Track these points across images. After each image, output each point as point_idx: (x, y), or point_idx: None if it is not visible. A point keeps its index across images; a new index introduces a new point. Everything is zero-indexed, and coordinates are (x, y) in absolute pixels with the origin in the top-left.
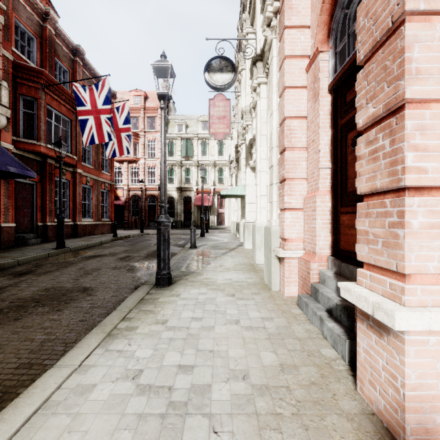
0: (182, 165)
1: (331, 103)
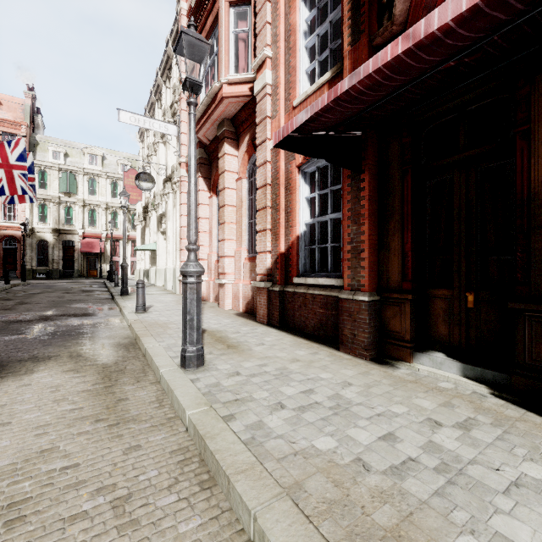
0: (61, 202)
1: None
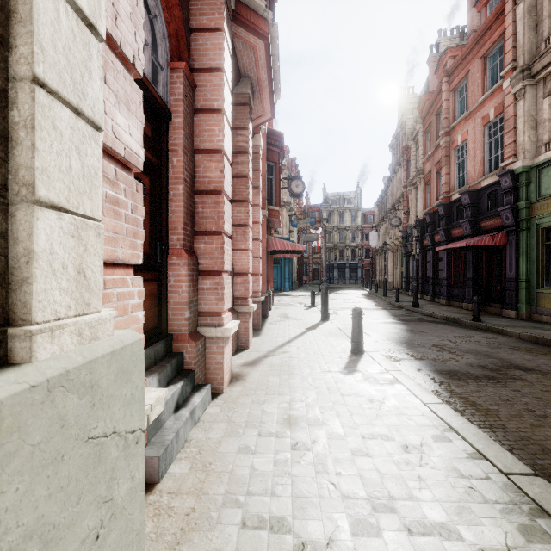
0: None
1: None
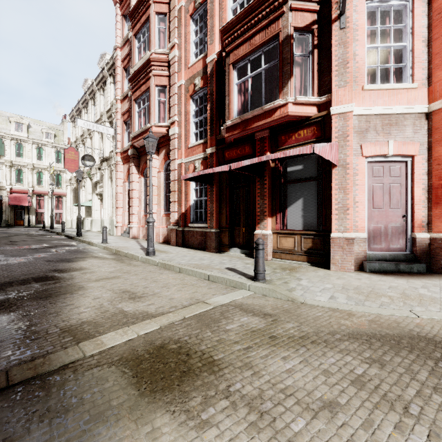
0: None
1: (128, 193)
